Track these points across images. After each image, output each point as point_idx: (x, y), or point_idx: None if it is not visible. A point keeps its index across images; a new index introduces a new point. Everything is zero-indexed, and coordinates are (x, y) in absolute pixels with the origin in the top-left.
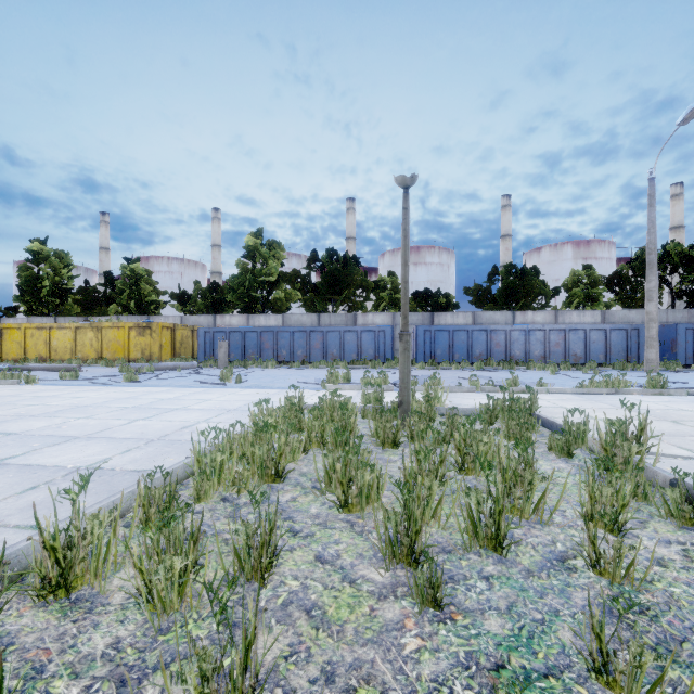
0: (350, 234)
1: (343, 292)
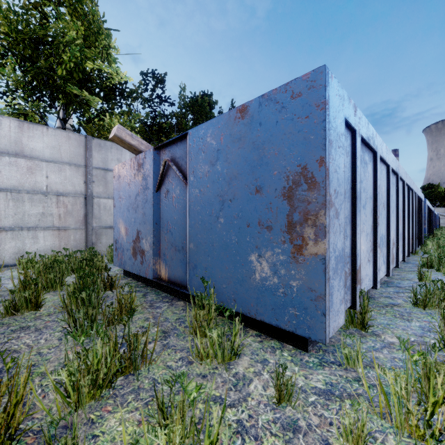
0: None
1: None
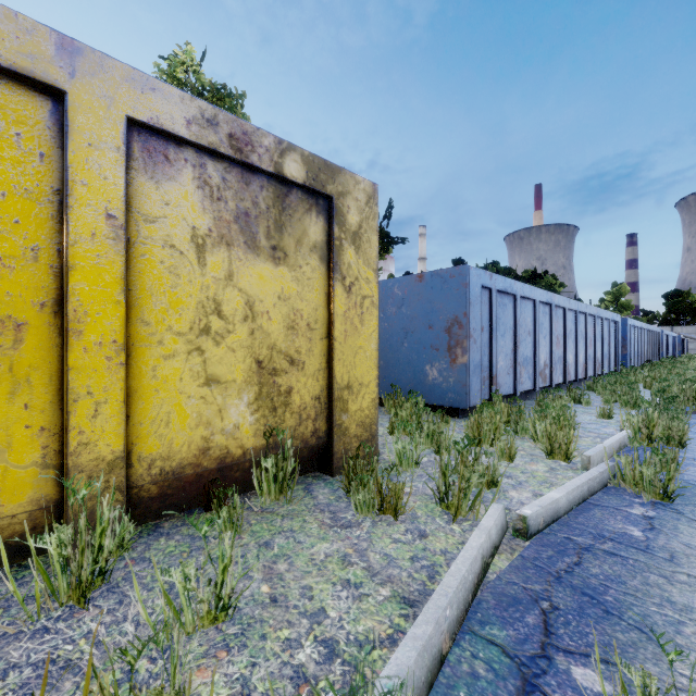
0: None
1: None
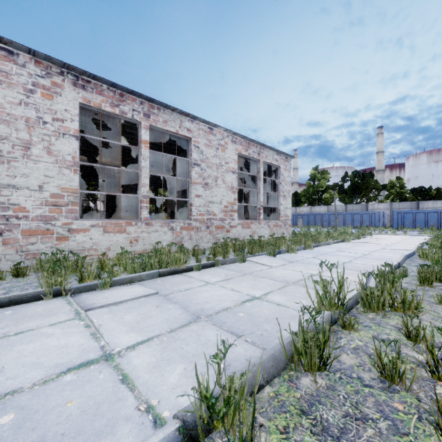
0: (379, 150)
1: (363, 191)
